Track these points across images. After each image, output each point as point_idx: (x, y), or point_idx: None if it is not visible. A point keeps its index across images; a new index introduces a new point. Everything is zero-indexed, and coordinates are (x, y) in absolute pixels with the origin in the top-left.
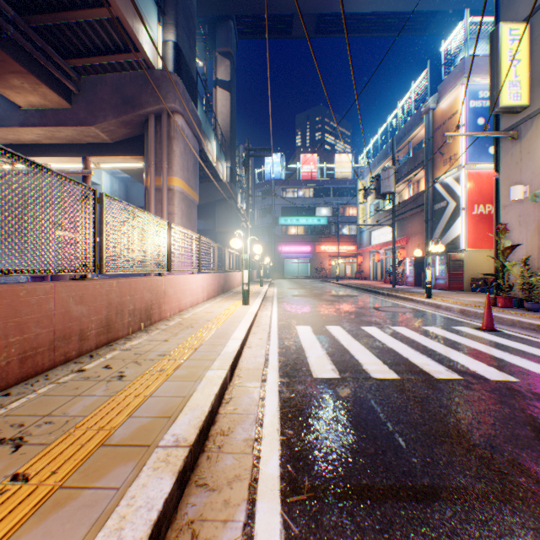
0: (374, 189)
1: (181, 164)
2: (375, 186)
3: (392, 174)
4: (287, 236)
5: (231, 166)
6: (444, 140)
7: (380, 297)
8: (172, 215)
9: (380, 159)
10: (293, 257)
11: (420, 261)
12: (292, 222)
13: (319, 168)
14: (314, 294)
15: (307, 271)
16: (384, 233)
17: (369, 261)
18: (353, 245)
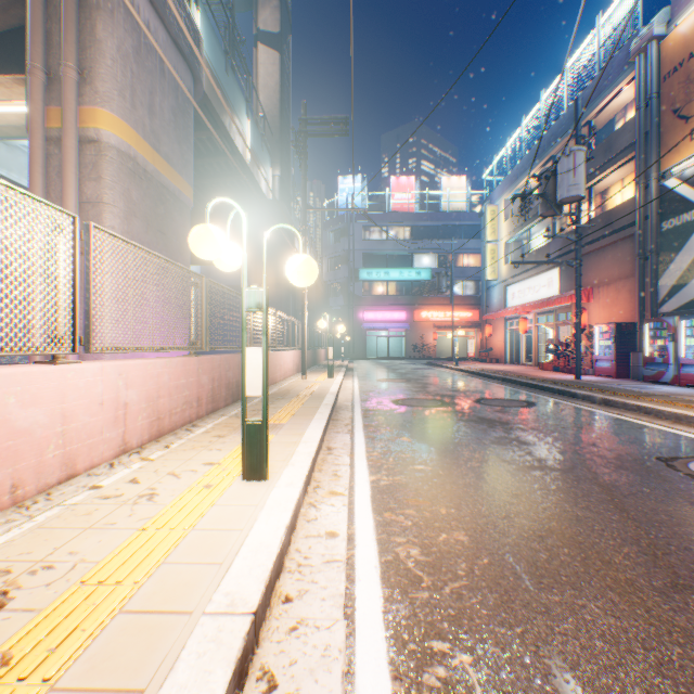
0: (542, 194)
1: (124, 81)
2: (540, 190)
3: (583, 161)
4: (371, 297)
5: (282, 175)
6: (693, 88)
7: (593, 408)
8: (95, 207)
9: (526, 165)
10: (380, 328)
11: (627, 331)
12: (379, 276)
13: (418, 197)
14: (438, 398)
15: (400, 348)
16: (534, 286)
17: (503, 332)
18: (470, 311)
